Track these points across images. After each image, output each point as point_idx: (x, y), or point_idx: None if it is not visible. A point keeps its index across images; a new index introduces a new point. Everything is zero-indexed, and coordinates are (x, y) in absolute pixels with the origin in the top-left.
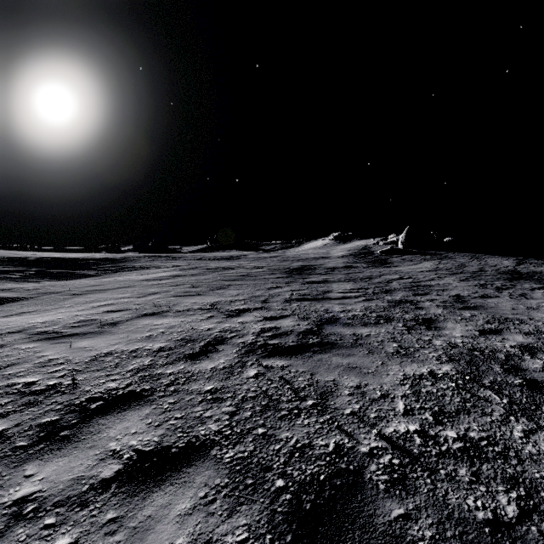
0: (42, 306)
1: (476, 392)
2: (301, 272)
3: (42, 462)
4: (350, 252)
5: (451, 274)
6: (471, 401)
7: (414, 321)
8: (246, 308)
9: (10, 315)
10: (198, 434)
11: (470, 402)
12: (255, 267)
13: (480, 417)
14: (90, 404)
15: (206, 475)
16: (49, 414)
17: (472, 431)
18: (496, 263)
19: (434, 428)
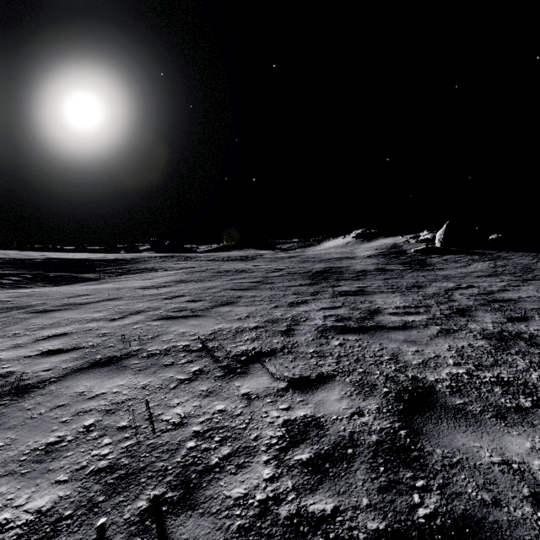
0: None
1: None
2: (327, 277)
3: None
4: (378, 251)
5: (522, 280)
6: None
7: None
8: (257, 351)
9: None
10: None
11: None
12: (272, 269)
13: None
14: None
15: None
16: None
17: None
18: None
19: None
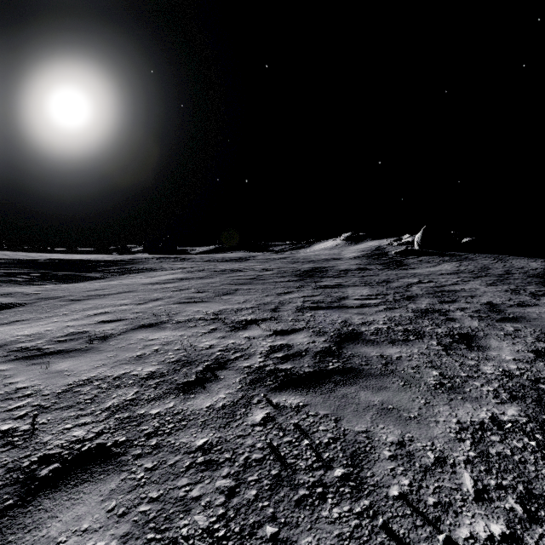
0: (36, 314)
1: None
2: (312, 275)
3: None
4: (363, 253)
5: (475, 277)
6: None
7: (449, 338)
8: (253, 319)
9: (0, 325)
10: (177, 536)
11: None
12: (264, 269)
13: None
14: (41, 467)
15: None
16: None
17: None
18: (523, 264)
19: (531, 531)
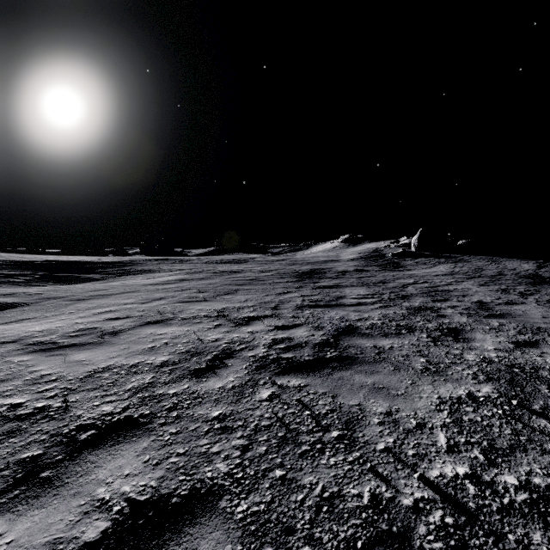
0: (42, 312)
1: (528, 421)
2: (311, 276)
3: (14, 517)
4: (361, 254)
5: (469, 278)
6: (524, 433)
7: (439, 331)
8: (255, 316)
9: (9, 322)
10: (204, 477)
11: (524, 435)
12: (263, 270)
13: (541, 456)
14: (80, 433)
15: (214, 539)
16: (32, 447)
17: (535, 476)
18: (515, 266)
19: (488, 472)
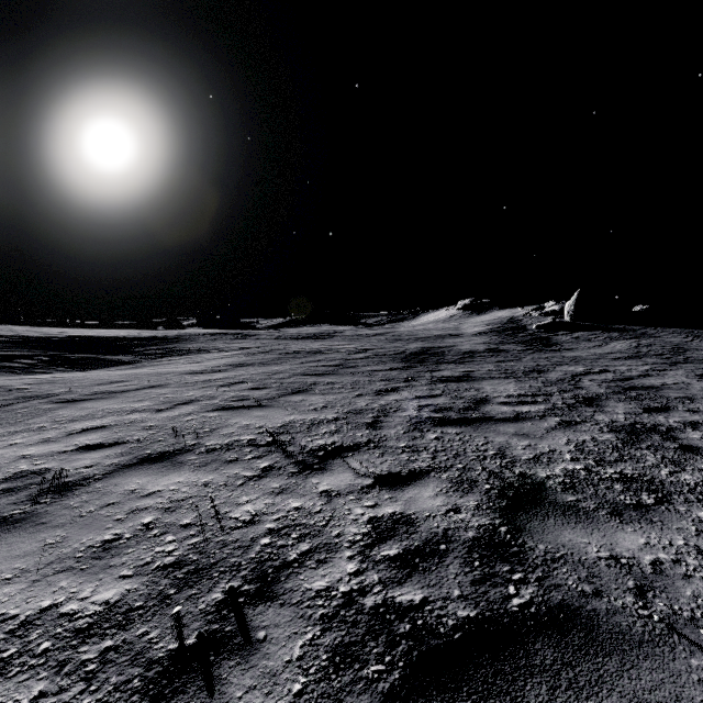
0: None
1: None
2: (424, 359)
3: None
4: (490, 326)
5: (670, 363)
6: None
7: None
8: (338, 445)
9: None
10: None
11: None
12: (354, 350)
13: None
14: None
15: None
16: None
17: None
18: None
19: None
